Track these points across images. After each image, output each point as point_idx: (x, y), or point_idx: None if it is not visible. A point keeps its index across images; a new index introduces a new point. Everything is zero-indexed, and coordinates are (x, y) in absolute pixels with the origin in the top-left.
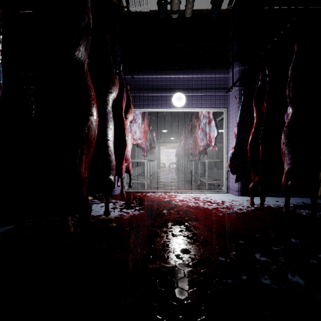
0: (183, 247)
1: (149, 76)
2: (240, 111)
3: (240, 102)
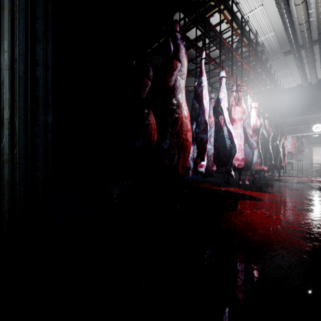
0: (306, 183)
1: (296, 118)
2: None
3: None
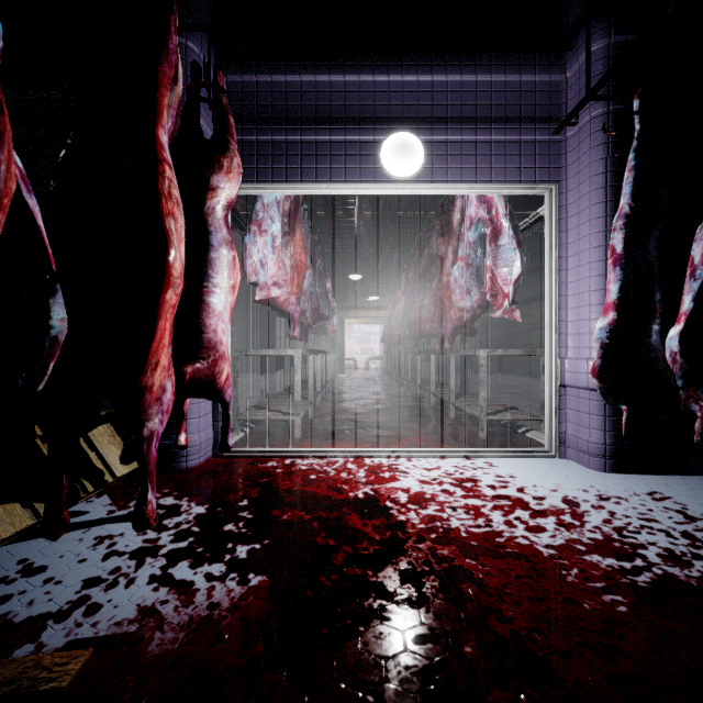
0: None
1: (306, 79)
2: (631, 171)
3: (611, 156)
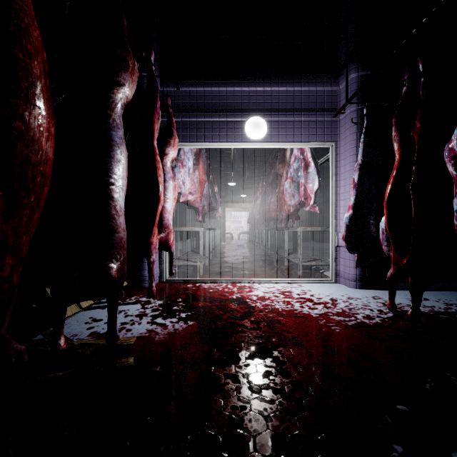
0: (277, 427)
1: (207, 89)
2: (362, 143)
3: (359, 131)
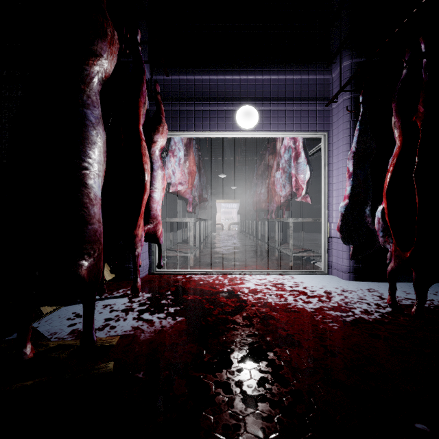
0: None
1: (197, 78)
2: (357, 131)
3: (353, 120)
